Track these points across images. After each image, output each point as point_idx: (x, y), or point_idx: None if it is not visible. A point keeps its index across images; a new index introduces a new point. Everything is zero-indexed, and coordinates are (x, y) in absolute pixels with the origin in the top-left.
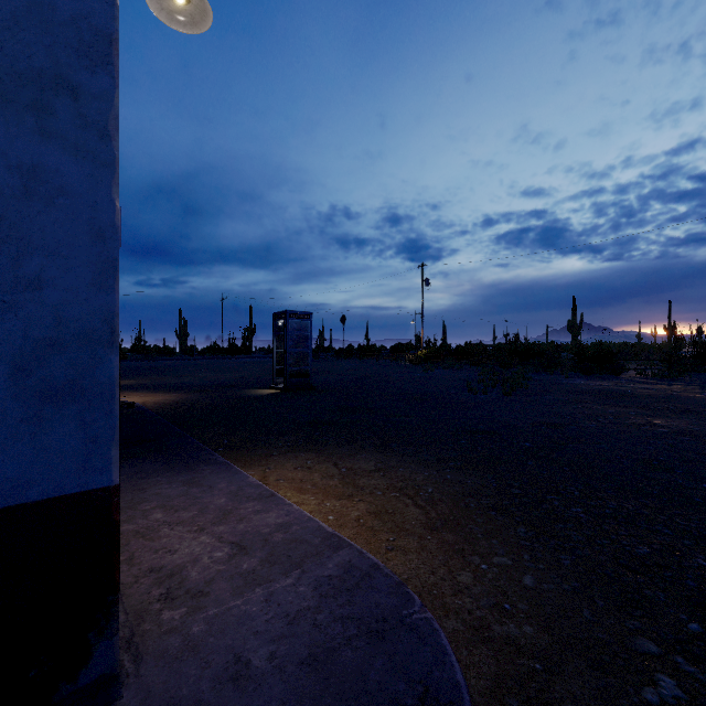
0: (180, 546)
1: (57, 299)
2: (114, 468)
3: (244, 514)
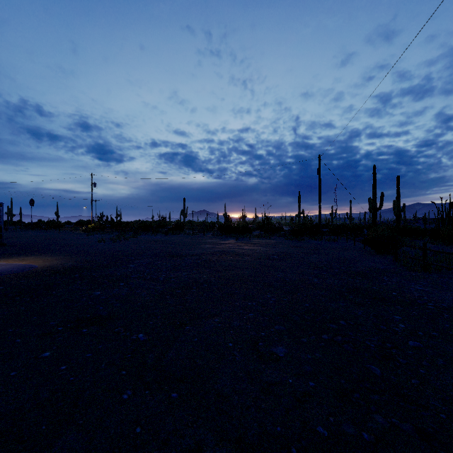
0: None
1: None
2: None
3: None
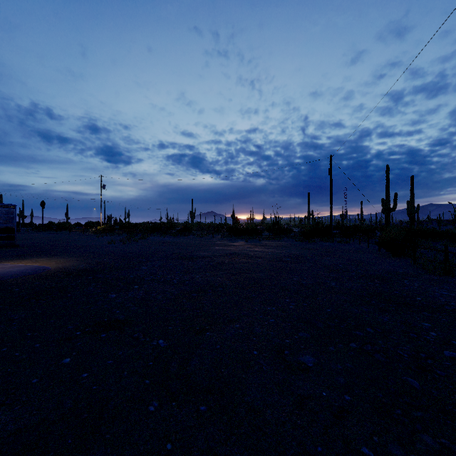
0: None
1: None
2: None
3: (0, 266)
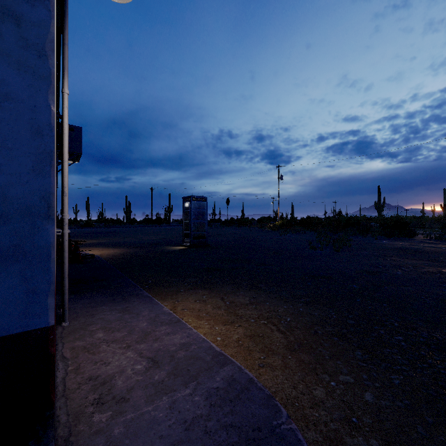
0: (112, 359)
1: (3, 181)
2: (50, 312)
3: (158, 335)
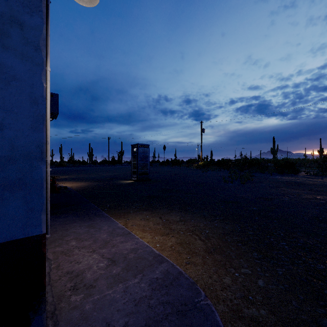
0: (83, 260)
1: (12, 135)
2: (42, 224)
3: (115, 243)
